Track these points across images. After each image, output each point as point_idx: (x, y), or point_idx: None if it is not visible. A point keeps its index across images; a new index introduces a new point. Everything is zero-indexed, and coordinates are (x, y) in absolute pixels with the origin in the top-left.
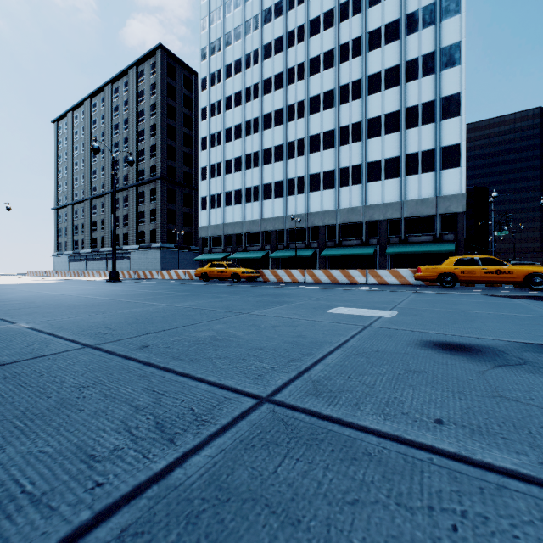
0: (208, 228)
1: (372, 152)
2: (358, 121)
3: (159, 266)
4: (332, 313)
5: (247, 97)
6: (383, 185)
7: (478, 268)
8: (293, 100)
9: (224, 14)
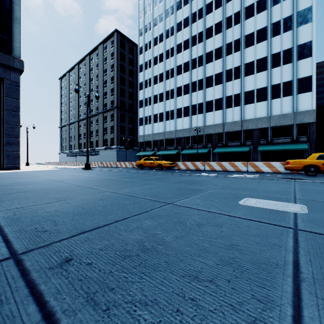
0: (143, 136)
1: (247, 85)
2: (238, 66)
3: (115, 159)
4: (244, 205)
5: (166, 56)
6: (255, 106)
7: None
8: (195, 55)
9: (153, 7)
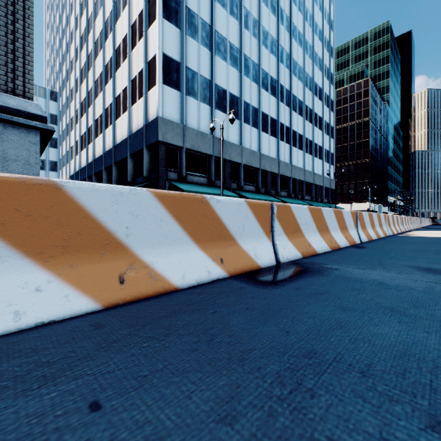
0: (185, 131)
1: (315, 136)
2: (311, 108)
3: None
4: None
5: None
6: (318, 162)
7: None
8: (283, 44)
9: None
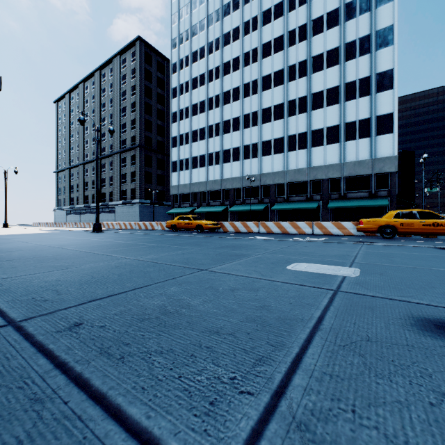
0: (178, 187)
1: (315, 121)
2: (303, 96)
3: (138, 218)
4: (292, 270)
5: (210, 78)
6: (325, 149)
7: (416, 221)
8: (248, 79)
9: (191, 10)
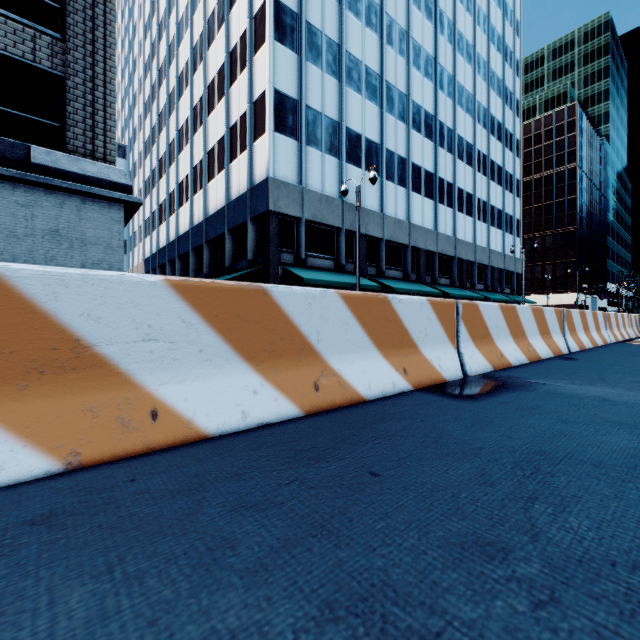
0: (304, 195)
1: (491, 195)
2: (485, 154)
3: None
4: None
5: None
6: (496, 233)
7: None
8: (443, 62)
9: None
